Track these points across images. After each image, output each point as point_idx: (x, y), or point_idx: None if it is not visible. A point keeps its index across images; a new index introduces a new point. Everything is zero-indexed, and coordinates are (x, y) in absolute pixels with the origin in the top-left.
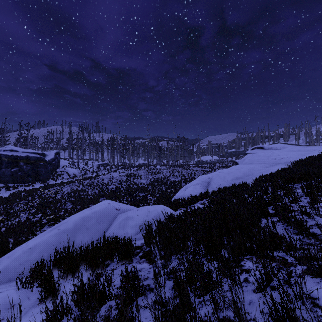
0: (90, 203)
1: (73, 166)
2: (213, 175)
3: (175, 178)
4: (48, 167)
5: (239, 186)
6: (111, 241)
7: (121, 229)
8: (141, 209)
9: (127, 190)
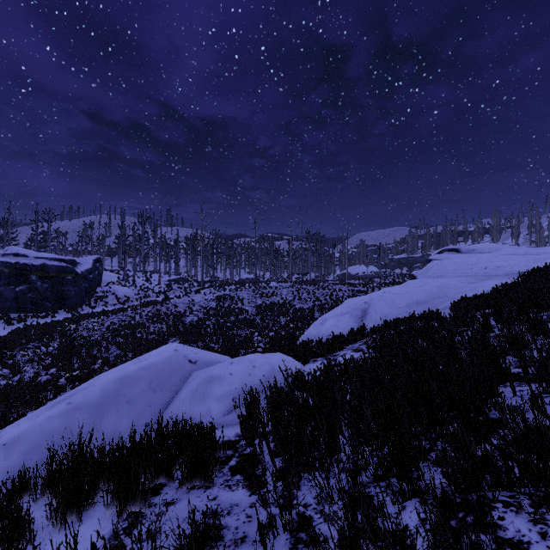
0: (151, 347)
1: (126, 283)
2: (373, 297)
3: (303, 303)
4: (80, 284)
5: (425, 318)
6: (173, 430)
7: (197, 403)
8: (238, 362)
9: (217, 325)
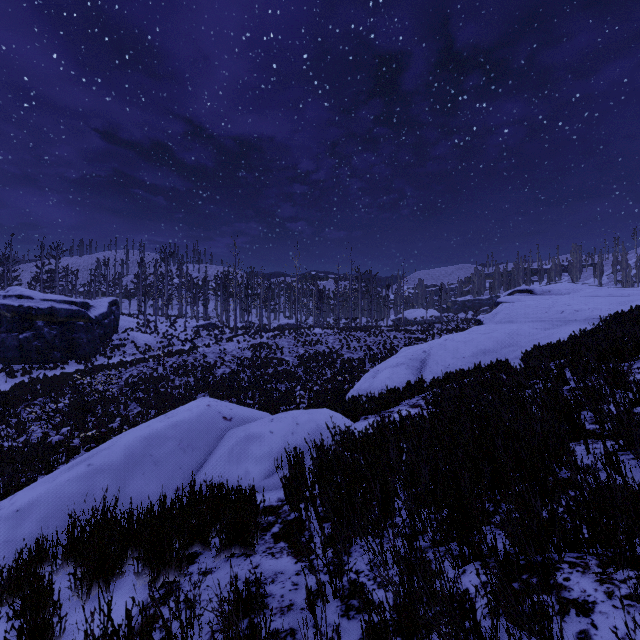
0: (177, 403)
1: (146, 330)
2: (433, 346)
3: (353, 353)
4: (94, 330)
5: (492, 369)
6: (208, 495)
7: (233, 465)
8: (279, 418)
9: (253, 378)
